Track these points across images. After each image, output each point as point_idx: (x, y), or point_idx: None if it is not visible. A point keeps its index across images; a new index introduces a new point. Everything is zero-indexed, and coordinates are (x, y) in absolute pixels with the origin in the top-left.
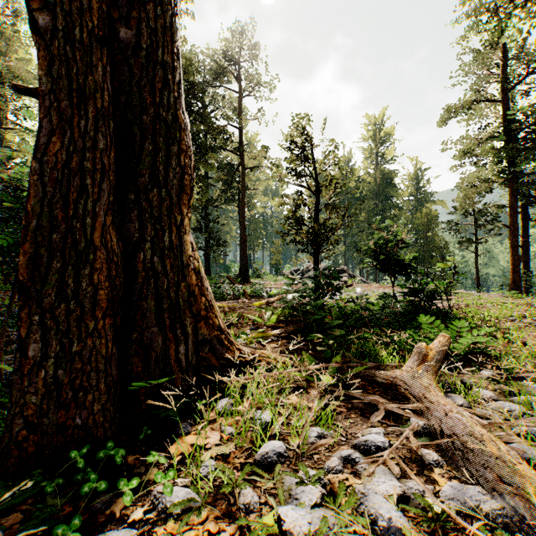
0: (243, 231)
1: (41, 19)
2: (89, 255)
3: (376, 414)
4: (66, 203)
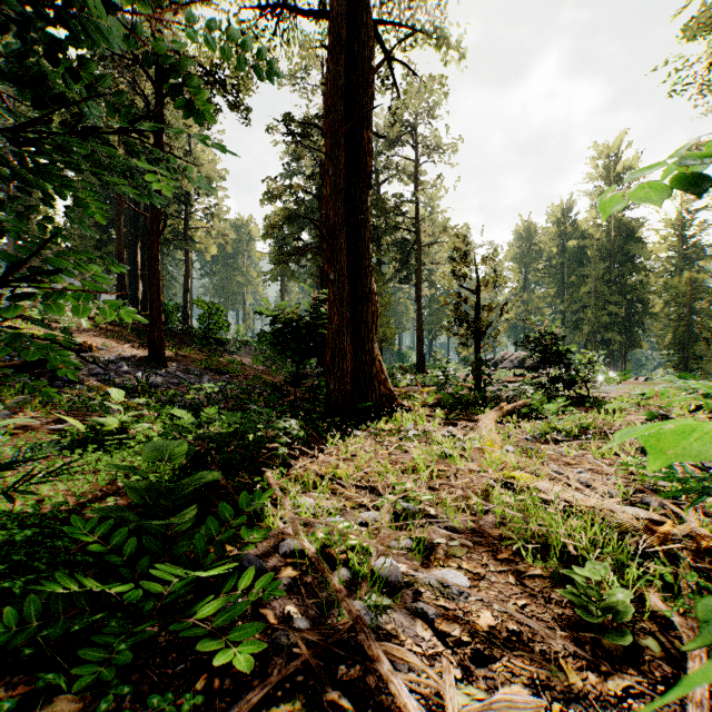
0: (418, 316)
1: (331, 277)
2: (345, 356)
3: (460, 426)
4: (339, 338)
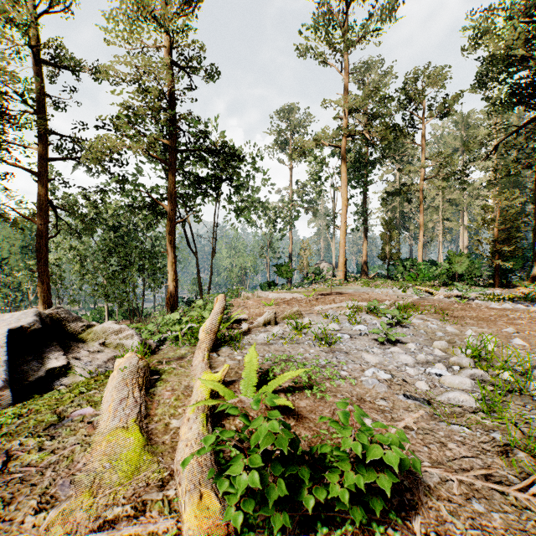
0: None
1: None
2: None
3: None
4: None
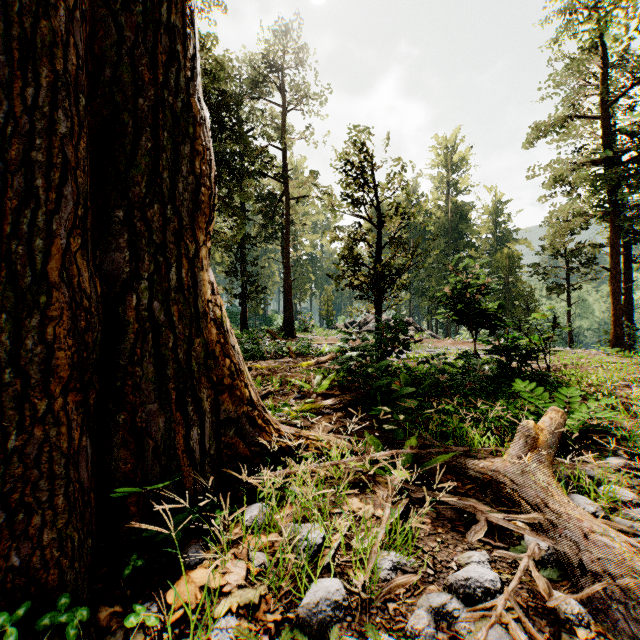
0: (287, 275)
1: None
2: (39, 297)
3: (475, 530)
4: (0, 213)
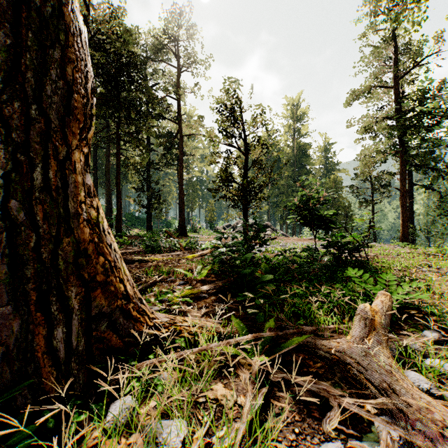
0: (181, 191)
1: None
2: None
3: (329, 417)
4: None
